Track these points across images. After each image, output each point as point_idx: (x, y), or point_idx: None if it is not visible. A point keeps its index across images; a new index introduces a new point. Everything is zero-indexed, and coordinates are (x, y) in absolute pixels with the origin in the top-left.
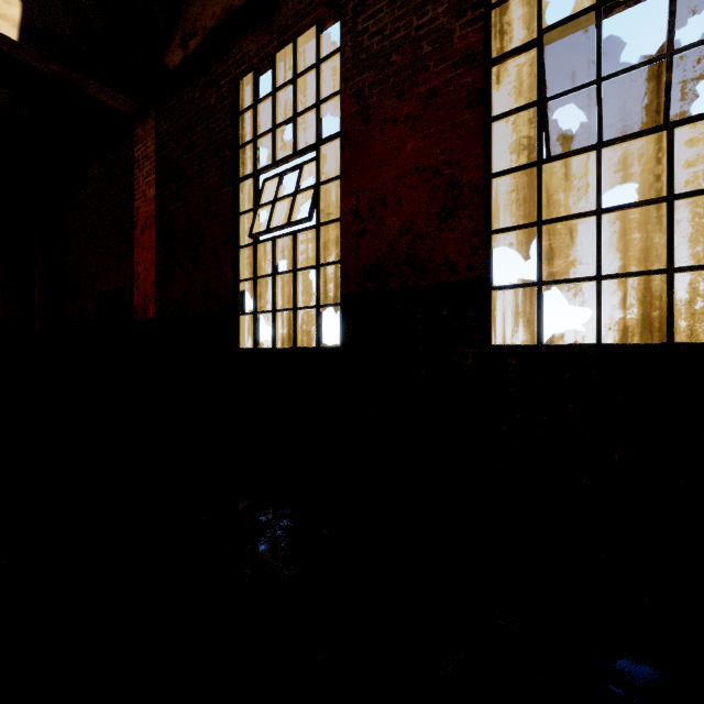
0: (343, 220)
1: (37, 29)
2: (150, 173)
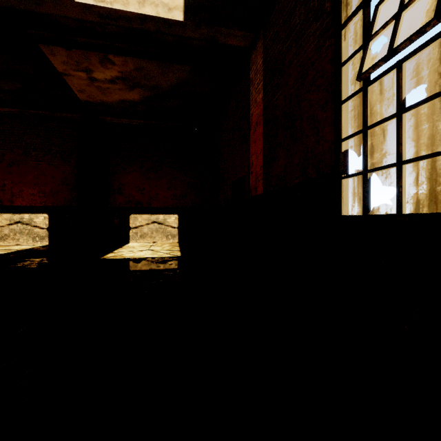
0: None
1: (192, 6)
2: (259, 82)
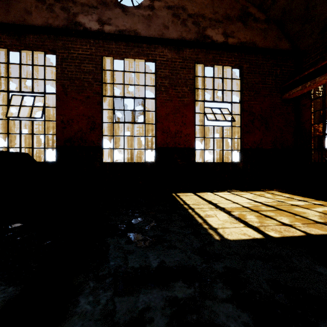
0: (57, 122)
1: None
2: None
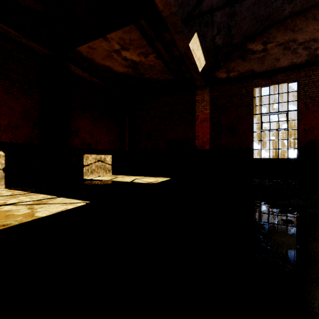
0: (300, 130)
1: (203, 69)
2: (206, 105)
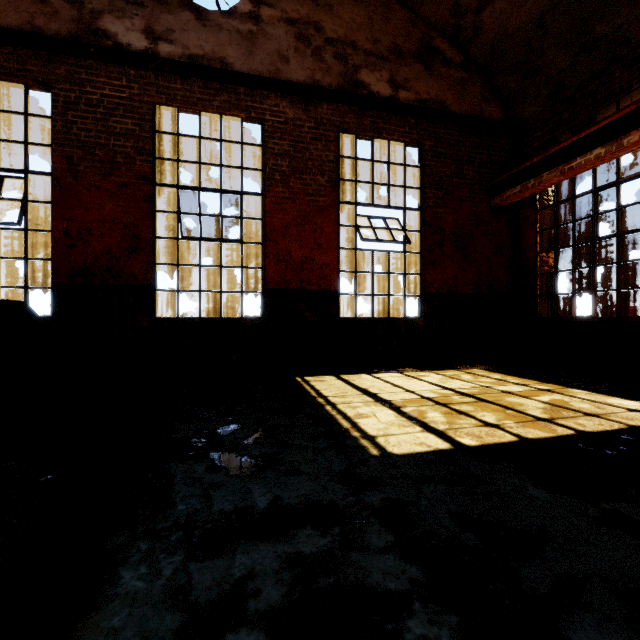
0: (55, 234)
1: None
2: None
